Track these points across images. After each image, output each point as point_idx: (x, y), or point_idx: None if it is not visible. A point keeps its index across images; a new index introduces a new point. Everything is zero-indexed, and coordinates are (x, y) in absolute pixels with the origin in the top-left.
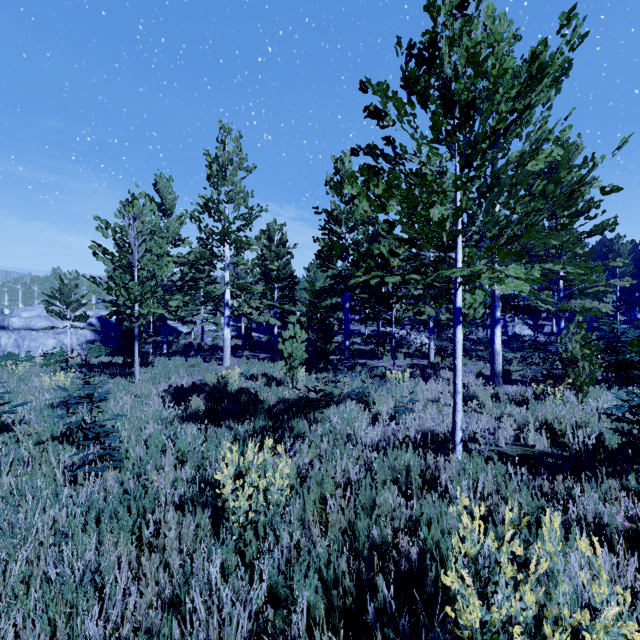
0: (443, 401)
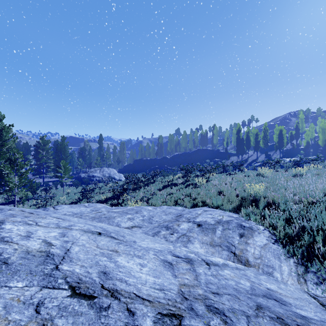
0: None
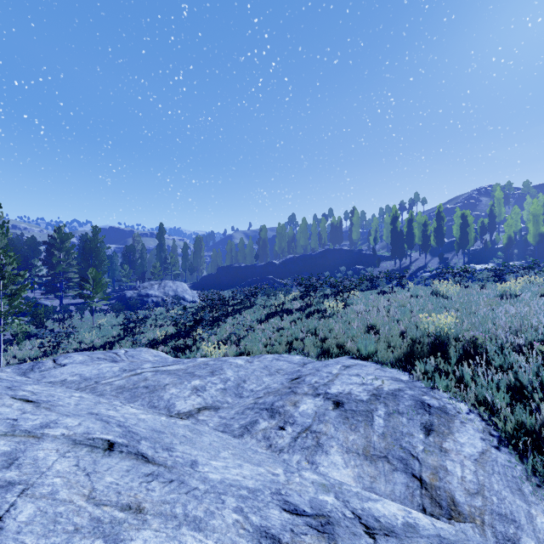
0: None
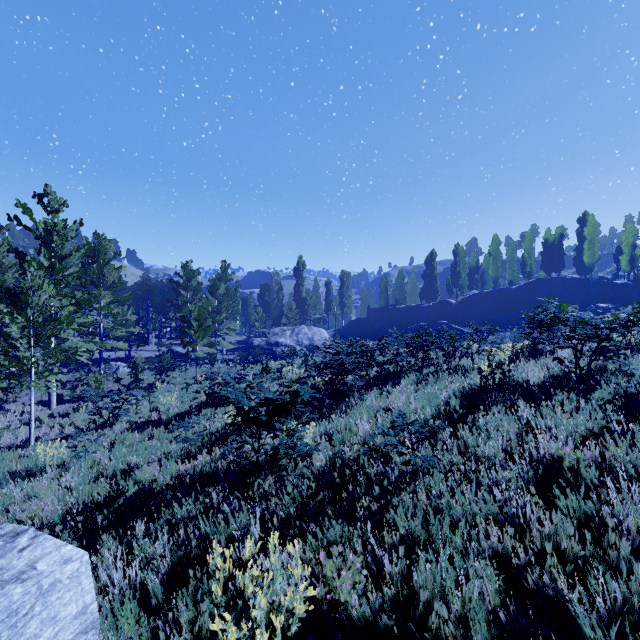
0: (14, 427)
